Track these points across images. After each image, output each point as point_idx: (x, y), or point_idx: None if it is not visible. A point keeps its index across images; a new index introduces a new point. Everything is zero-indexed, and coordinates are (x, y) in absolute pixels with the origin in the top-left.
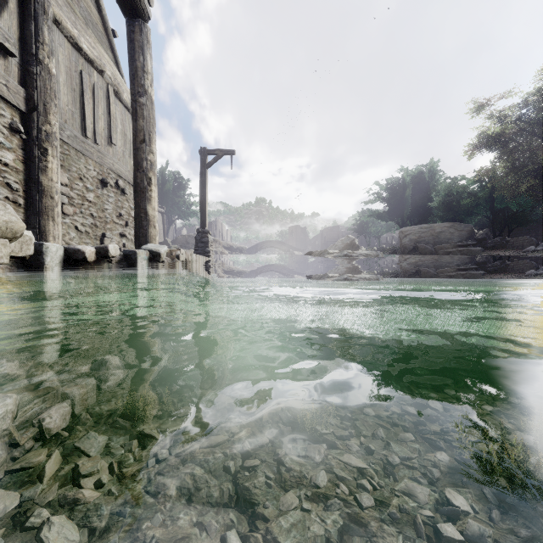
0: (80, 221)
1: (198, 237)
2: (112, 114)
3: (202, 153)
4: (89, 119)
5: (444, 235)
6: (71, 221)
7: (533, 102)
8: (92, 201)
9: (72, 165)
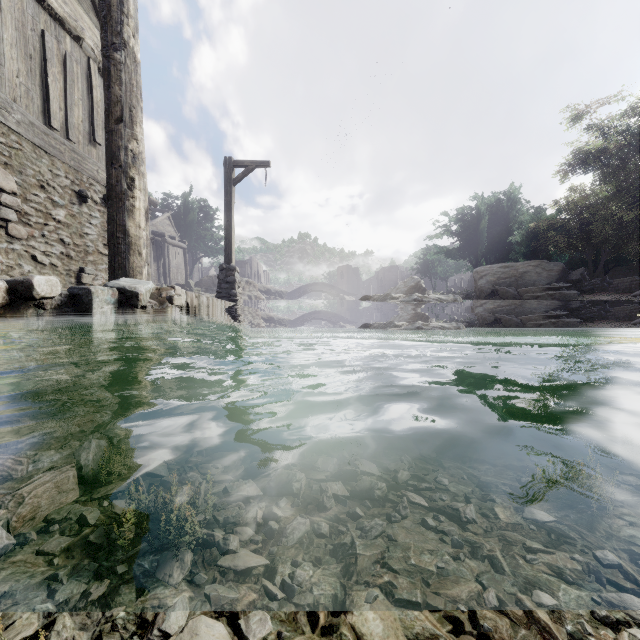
0: (40, 248)
1: (222, 276)
2: (95, 101)
3: (227, 164)
4: (56, 102)
5: (529, 276)
6: (25, 247)
7: None
8: (63, 221)
9: (26, 165)
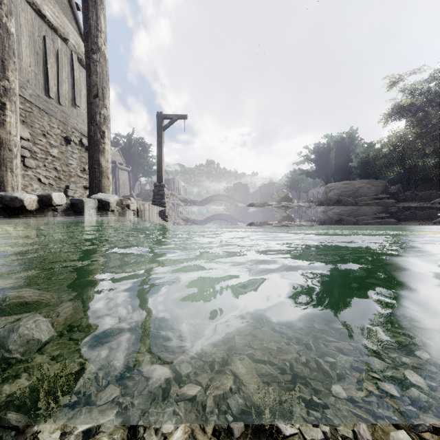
0: (43, 173)
1: (156, 190)
2: (76, 78)
3: (159, 117)
4: (52, 81)
5: (362, 190)
6: (34, 173)
7: (439, 77)
8: (56, 156)
9: (35, 121)
